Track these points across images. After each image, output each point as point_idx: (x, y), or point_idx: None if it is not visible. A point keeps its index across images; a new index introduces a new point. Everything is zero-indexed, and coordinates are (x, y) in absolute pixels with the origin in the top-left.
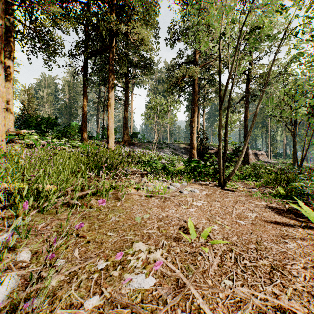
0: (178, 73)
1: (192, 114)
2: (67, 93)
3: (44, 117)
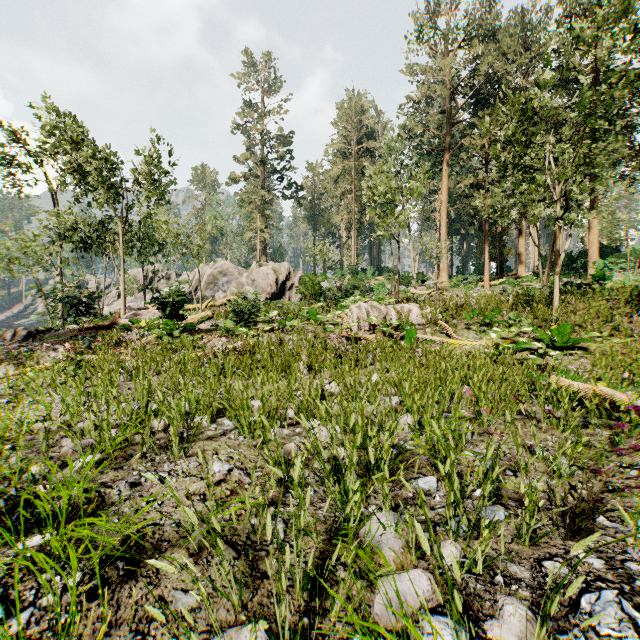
0: None
1: None
2: None
3: (583, 251)
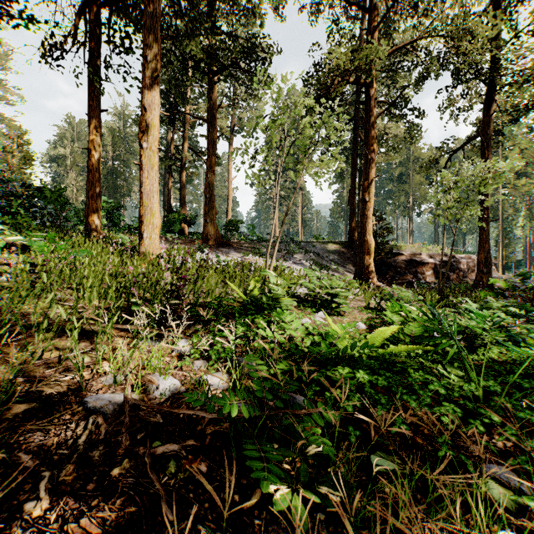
0: (334, 60)
1: (353, 180)
2: (111, 150)
3: (23, 184)
